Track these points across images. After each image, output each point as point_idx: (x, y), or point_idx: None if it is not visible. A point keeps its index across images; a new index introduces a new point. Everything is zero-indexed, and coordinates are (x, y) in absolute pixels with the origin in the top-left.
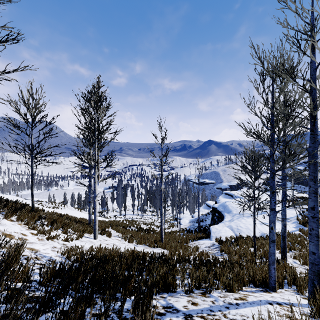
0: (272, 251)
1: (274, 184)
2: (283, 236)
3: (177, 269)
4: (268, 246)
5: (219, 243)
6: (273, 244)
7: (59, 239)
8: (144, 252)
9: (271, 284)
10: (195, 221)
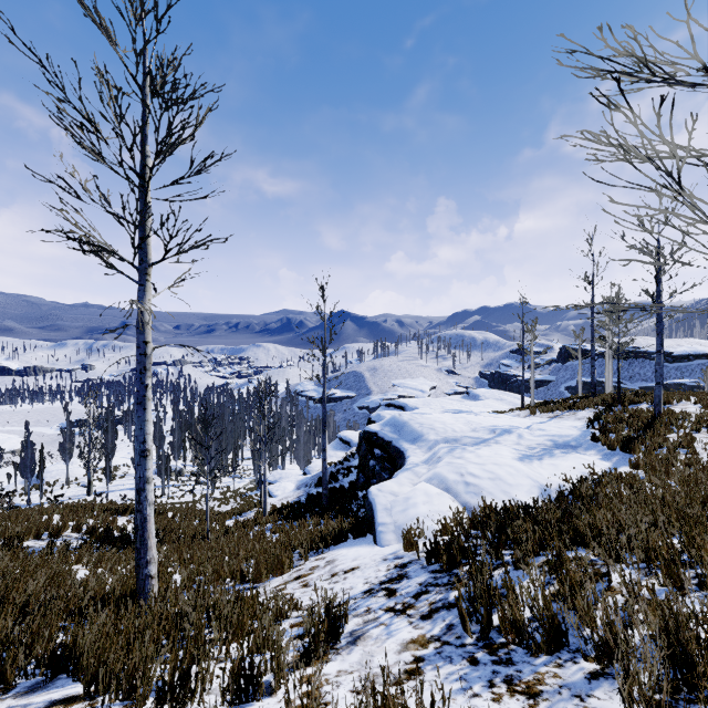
0: None
1: None
2: None
3: None
4: None
5: (431, 556)
6: None
7: None
8: None
9: None
10: (312, 482)
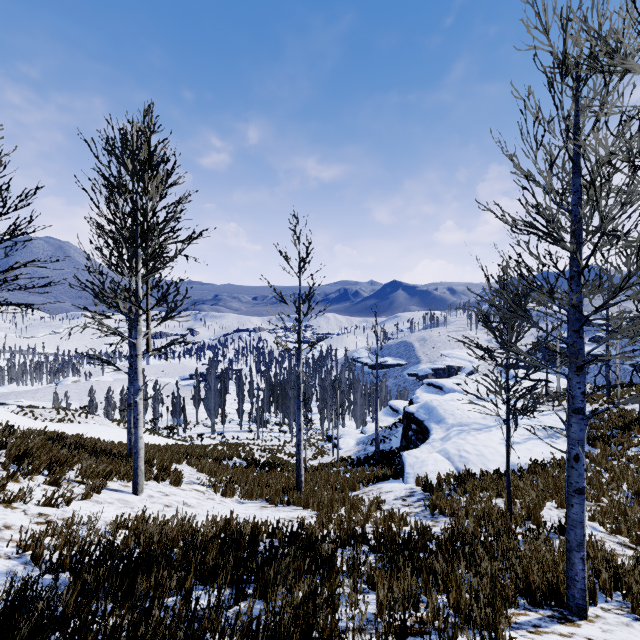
0: (578, 515)
1: (582, 347)
2: None
3: (338, 570)
4: (534, 494)
5: (425, 489)
6: (580, 498)
7: (32, 502)
8: (257, 523)
9: (574, 600)
10: (368, 441)
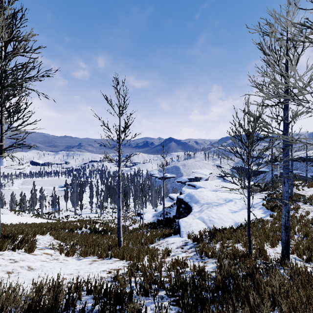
0: None
1: None
2: (285, 226)
3: None
4: (259, 240)
5: (194, 240)
6: None
7: None
8: (79, 282)
9: None
10: (159, 215)
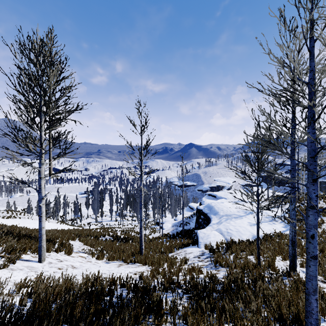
0: (313, 272)
1: (316, 167)
2: (292, 241)
3: (163, 312)
4: (270, 253)
5: (210, 251)
6: (315, 261)
7: None
8: (114, 278)
9: (311, 325)
10: (178, 224)
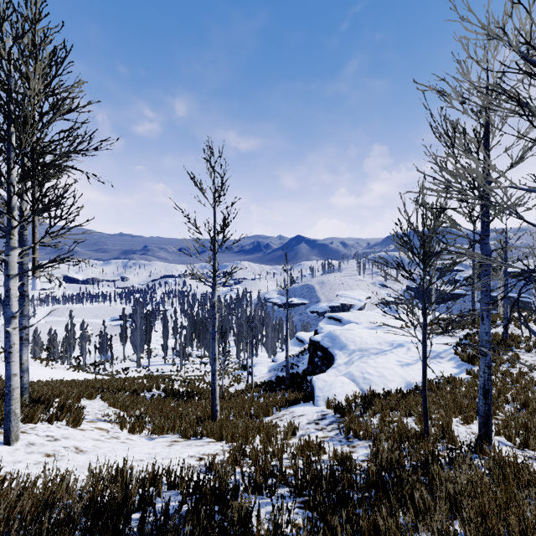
0: None
1: None
2: (485, 389)
3: None
4: (443, 412)
5: (336, 411)
6: None
7: None
8: (156, 471)
9: None
10: (279, 368)
